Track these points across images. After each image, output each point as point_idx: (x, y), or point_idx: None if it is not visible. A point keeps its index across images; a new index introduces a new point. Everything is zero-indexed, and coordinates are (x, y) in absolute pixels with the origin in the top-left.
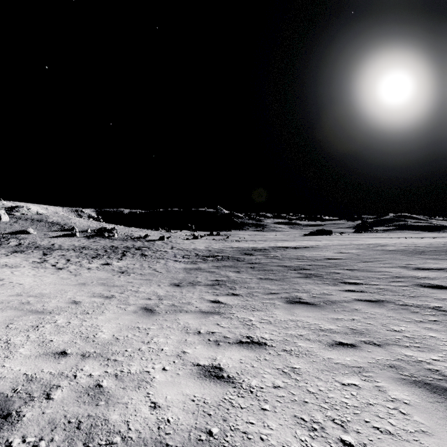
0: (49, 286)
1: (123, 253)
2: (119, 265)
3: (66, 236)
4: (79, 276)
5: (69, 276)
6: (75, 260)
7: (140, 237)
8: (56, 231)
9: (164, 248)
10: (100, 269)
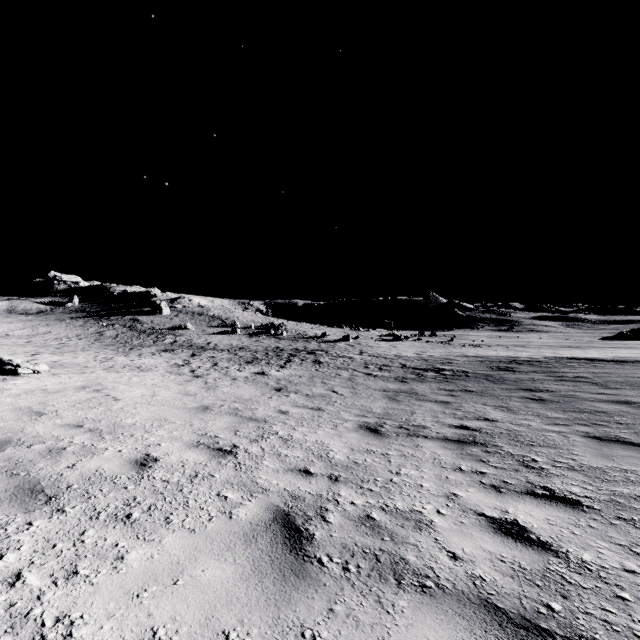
0: (150, 407)
1: (289, 357)
2: (277, 375)
3: (226, 333)
4: (212, 391)
5: (198, 390)
6: (222, 365)
7: (315, 337)
8: (216, 327)
9: (349, 352)
10: (248, 382)
